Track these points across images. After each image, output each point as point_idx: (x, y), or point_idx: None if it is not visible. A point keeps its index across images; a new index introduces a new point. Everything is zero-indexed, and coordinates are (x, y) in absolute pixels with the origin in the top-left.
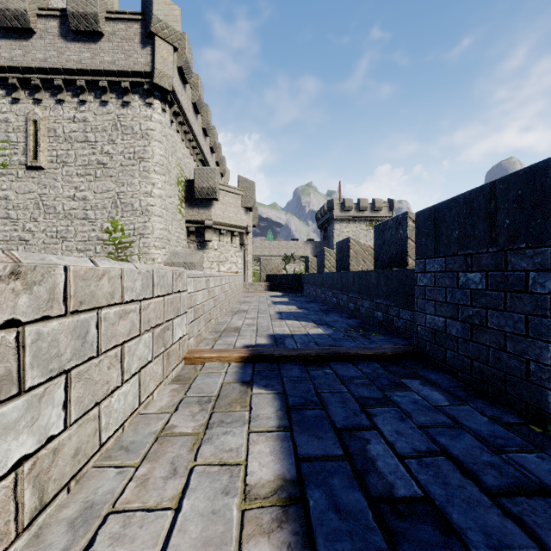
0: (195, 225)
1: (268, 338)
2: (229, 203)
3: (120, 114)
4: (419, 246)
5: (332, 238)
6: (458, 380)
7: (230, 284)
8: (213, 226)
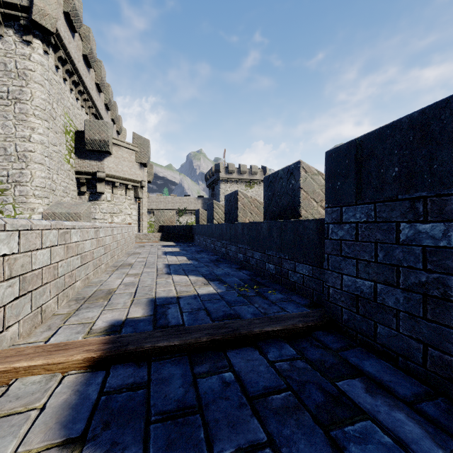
0: (86, 176)
1: (146, 306)
2: (123, 157)
3: None
4: (332, 191)
5: (219, 196)
6: (401, 369)
7: (114, 236)
8: (106, 179)
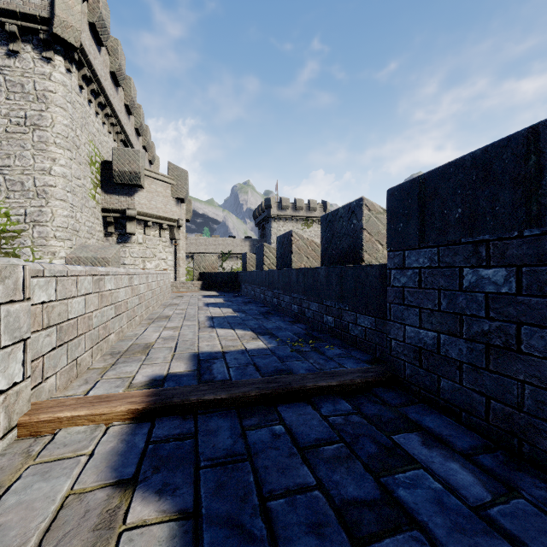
0: (113, 214)
1: (189, 361)
2: (157, 192)
3: (5, 66)
4: (394, 234)
5: (270, 237)
6: (464, 425)
7: (149, 284)
8: (138, 217)
